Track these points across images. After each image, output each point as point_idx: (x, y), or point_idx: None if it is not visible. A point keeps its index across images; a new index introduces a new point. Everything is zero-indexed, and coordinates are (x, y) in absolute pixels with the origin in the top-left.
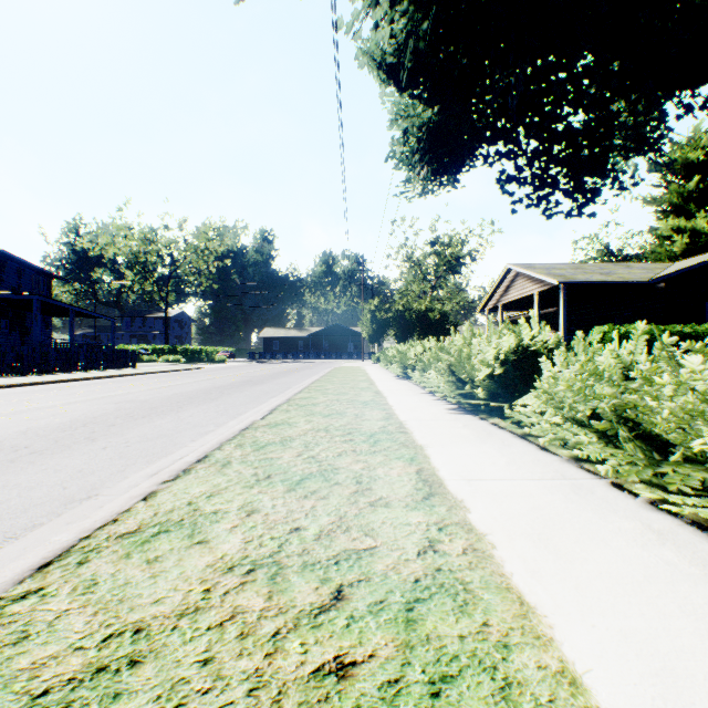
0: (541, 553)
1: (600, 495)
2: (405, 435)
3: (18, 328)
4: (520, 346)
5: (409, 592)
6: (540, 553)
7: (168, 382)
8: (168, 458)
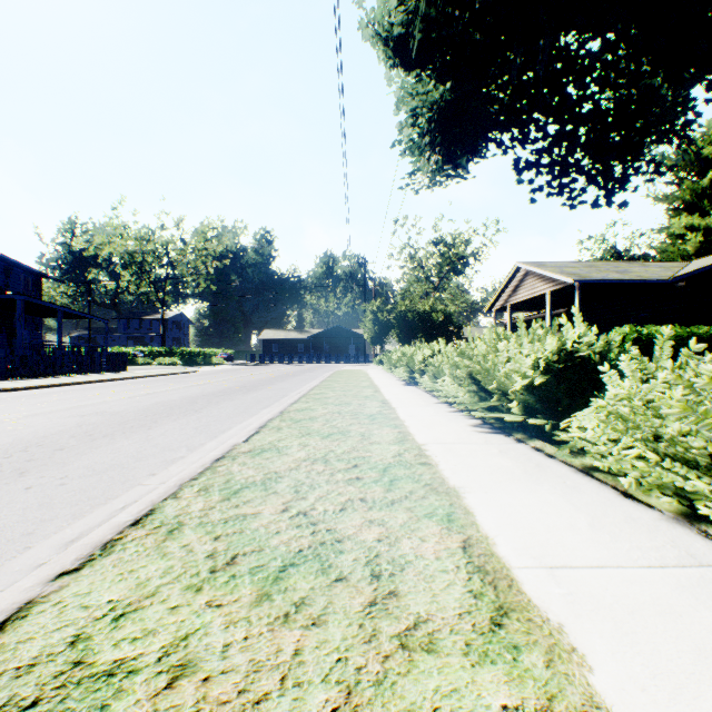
0: None
1: None
2: (429, 469)
3: (5, 329)
4: (562, 351)
5: None
6: None
7: (154, 388)
8: (105, 507)
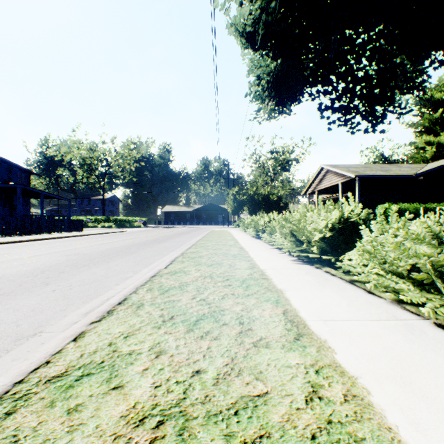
0: (412, 400)
1: (431, 335)
2: (267, 281)
3: (8, 205)
4: (342, 218)
5: None
6: (411, 400)
7: (103, 240)
8: (98, 299)
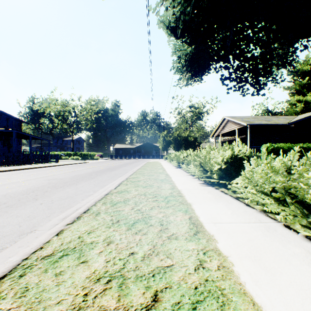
0: (258, 269)
1: (280, 232)
2: (181, 197)
3: (6, 144)
4: (233, 155)
5: (193, 296)
6: (257, 269)
7: (73, 169)
8: (71, 209)
